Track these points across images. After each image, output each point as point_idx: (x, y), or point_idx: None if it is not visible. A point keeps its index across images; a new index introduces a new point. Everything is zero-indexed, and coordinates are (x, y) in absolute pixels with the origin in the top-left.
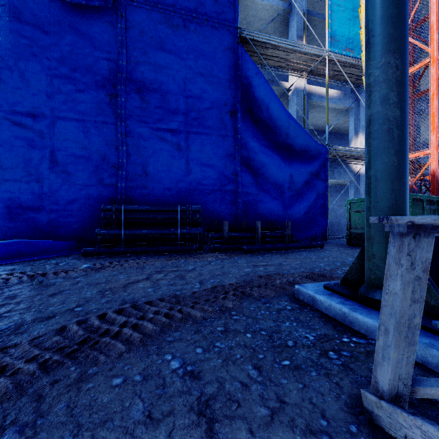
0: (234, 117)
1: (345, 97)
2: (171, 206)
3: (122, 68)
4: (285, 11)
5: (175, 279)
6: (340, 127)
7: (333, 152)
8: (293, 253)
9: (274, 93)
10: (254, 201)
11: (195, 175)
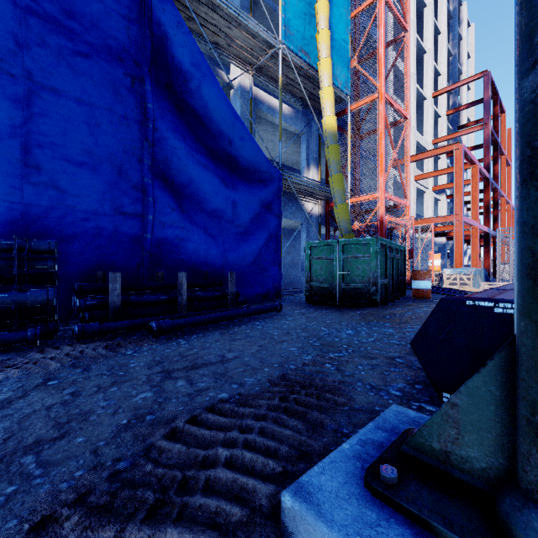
0: (139, 88)
1: (297, 118)
2: None
3: None
4: None
5: None
6: (289, 158)
7: (286, 181)
8: (241, 325)
9: (209, 68)
10: (177, 238)
11: (51, 178)
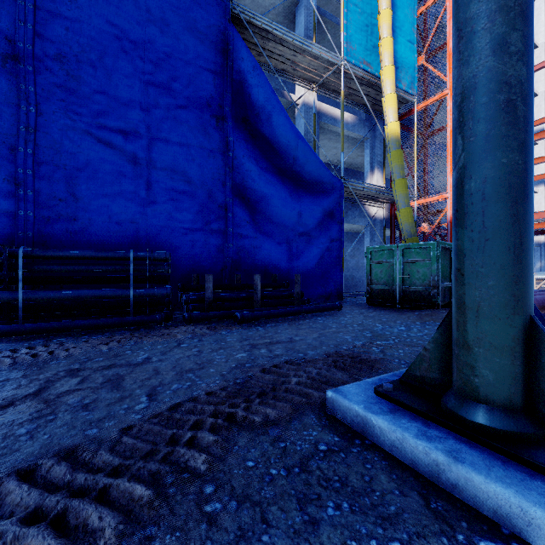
0: (222, 126)
1: (360, 124)
2: (118, 251)
3: (27, 13)
4: (291, 1)
5: (101, 389)
6: (352, 162)
7: (348, 189)
8: (305, 320)
9: (278, 99)
10: (251, 247)
11: (163, 205)
